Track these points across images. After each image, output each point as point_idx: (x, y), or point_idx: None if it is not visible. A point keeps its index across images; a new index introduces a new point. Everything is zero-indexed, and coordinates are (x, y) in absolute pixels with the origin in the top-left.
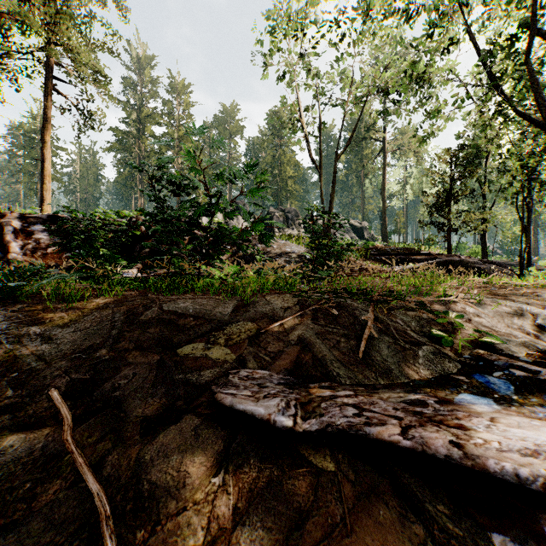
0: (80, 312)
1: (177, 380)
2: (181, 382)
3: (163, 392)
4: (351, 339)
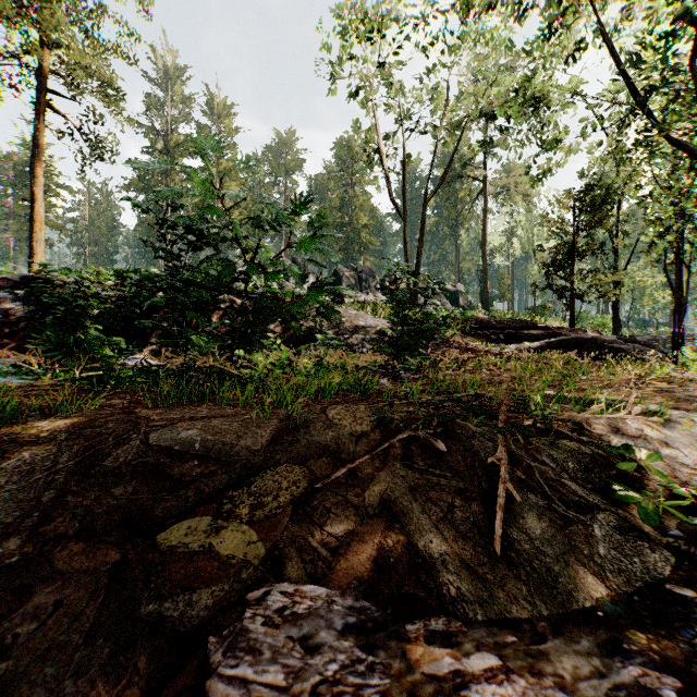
0: (1, 451)
1: (142, 619)
2: (147, 626)
3: (104, 657)
4: (473, 499)
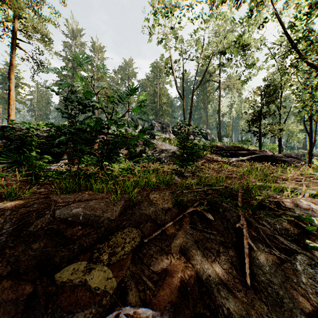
0: None
1: None
2: None
3: None
4: (229, 248)
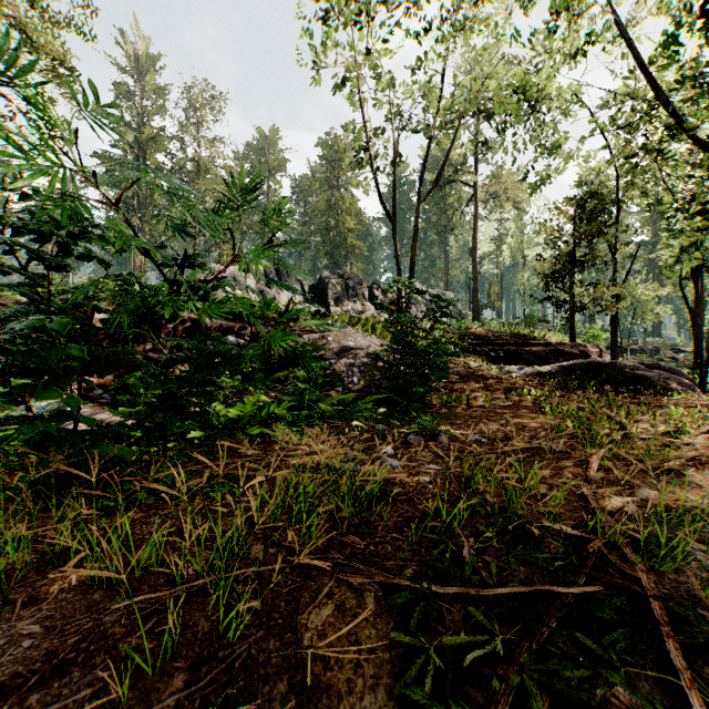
0: None
1: None
2: None
3: None
4: None
